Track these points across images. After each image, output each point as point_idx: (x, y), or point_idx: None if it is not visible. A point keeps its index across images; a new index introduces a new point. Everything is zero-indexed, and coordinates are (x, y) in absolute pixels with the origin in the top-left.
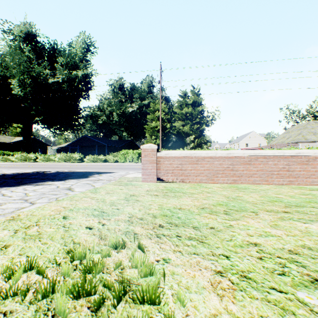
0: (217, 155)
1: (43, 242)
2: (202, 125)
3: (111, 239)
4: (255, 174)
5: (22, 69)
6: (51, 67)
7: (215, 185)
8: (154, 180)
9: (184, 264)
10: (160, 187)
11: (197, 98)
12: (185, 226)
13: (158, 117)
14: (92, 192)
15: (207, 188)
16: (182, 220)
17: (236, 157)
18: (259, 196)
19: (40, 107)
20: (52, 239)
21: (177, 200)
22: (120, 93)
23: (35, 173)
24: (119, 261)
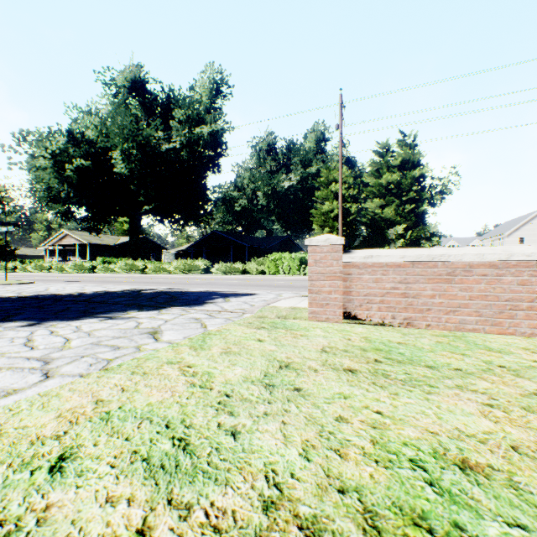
0: (512, 258)
1: None
2: (421, 205)
3: None
4: None
5: (125, 134)
6: (165, 127)
7: (513, 341)
8: (336, 317)
9: None
10: (354, 340)
11: (410, 153)
12: None
13: (334, 194)
14: (192, 346)
15: (495, 352)
16: None
17: None
18: None
19: (150, 190)
20: None
21: (427, 404)
22: (270, 159)
23: (125, 292)
24: None
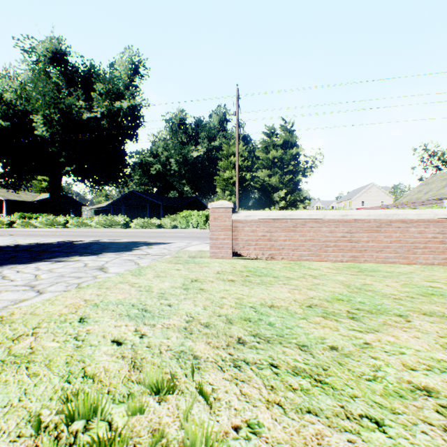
0: (326, 217)
1: (33, 371)
2: (297, 176)
3: (148, 373)
4: (387, 248)
5: (47, 100)
6: (86, 97)
7: (324, 264)
8: (228, 255)
9: (292, 441)
10: (237, 267)
11: (290, 136)
12: (283, 342)
13: (233, 164)
14: (133, 274)
15: (311, 269)
16: (277, 330)
17: (357, 220)
18: (401, 285)
19: (72, 152)
20: (49, 365)
21: (266, 290)
22: (181, 132)
23: (60, 243)
24: (160, 426)
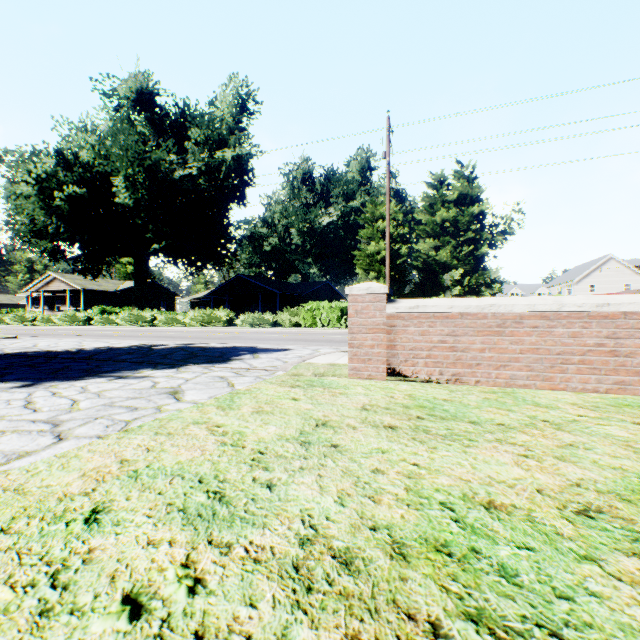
0: (563, 309)
1: None
2: (480, 247)
3: None
4: None
5: (129, 156)
6: (179, 149)
7: (562, 397)
8: (379, 373)
9: None
10: (397, 397)
11: (469, 186)
12: None
13: (381, 232)
14: (220, 406)
15: (542, 407)
16: (532, 604)
17: (629, 314)
18: None
19: (161, 225)
20: None
21: (464, 456)
22: (306, 189)
23: (134, 348)
24: None
